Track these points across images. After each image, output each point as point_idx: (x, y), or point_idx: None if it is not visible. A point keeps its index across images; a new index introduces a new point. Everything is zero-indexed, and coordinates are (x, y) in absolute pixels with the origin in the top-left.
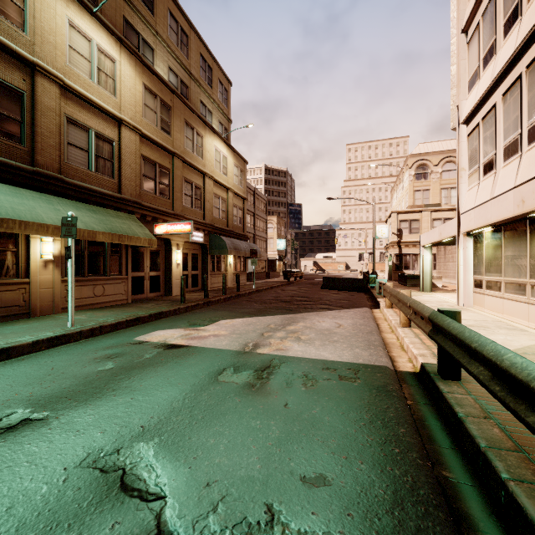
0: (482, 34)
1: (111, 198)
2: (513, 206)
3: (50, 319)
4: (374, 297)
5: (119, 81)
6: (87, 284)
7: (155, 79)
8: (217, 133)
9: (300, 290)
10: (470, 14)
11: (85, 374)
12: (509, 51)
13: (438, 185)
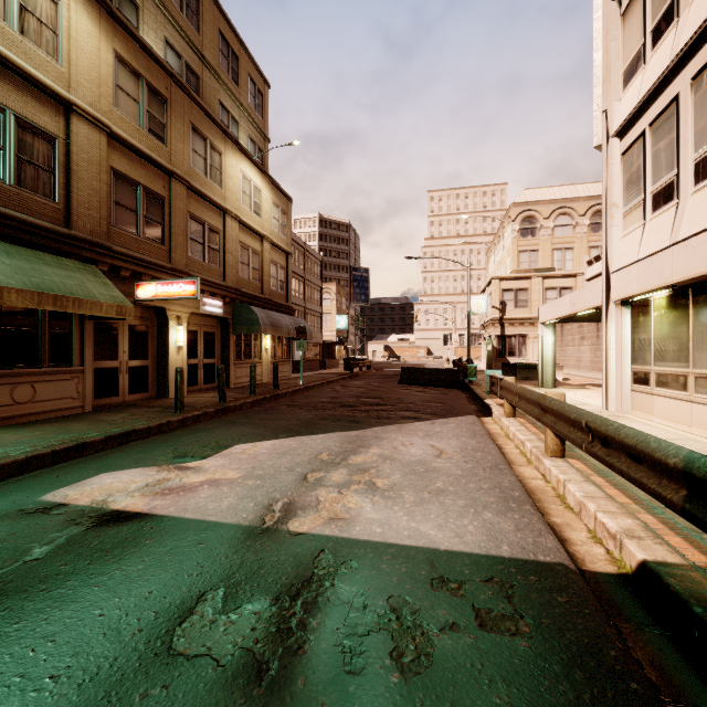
0: None
1: (48, 234)
2: None
3: None
4: (479, 396)
5: (66, 37)
6: None
7: (138, 49)
8: (246, 152)
9: (369, 386)
10: None
11: None
12: None
13: (549, 245)
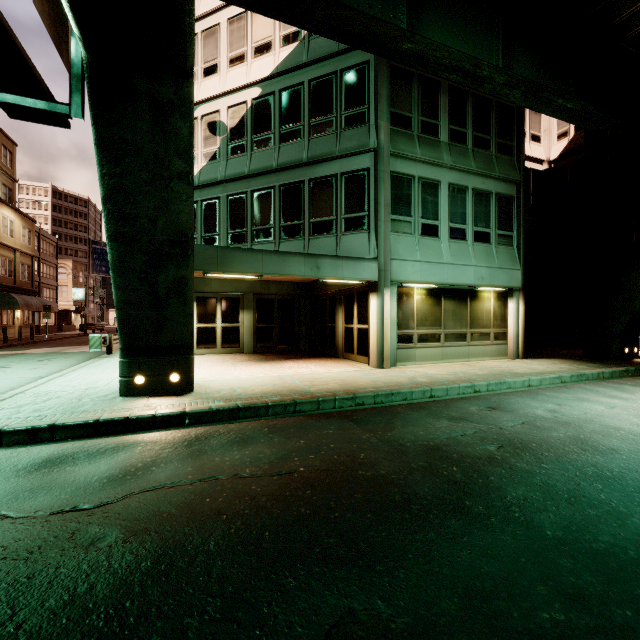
0: None
1: None
2: None
3: None
4: None
5: None
6: None
7: None
8: (5, 202)
9: None
10: None
11: None
12: None
13: None
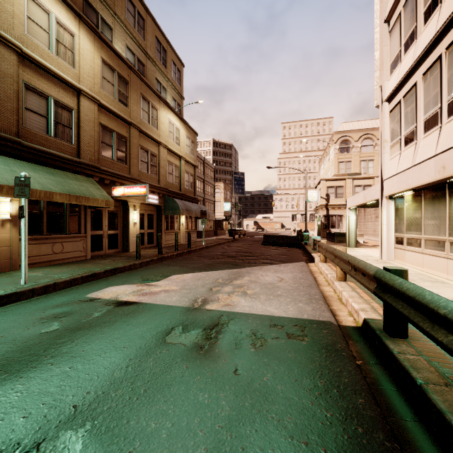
0: (404, 23)
1: (70, 162)
2: (434, 172)
3: (6, 276)
4: (309, 252)
5: (77, 54)
6: (46, 242)
7: (113, 55)
8: (171, 107)
9: (244, 246)
10: (392, 5)
11: (26, 337)
12: (430, 35)
13: (358, 158)
